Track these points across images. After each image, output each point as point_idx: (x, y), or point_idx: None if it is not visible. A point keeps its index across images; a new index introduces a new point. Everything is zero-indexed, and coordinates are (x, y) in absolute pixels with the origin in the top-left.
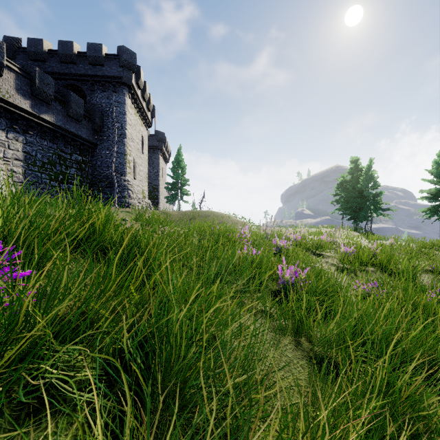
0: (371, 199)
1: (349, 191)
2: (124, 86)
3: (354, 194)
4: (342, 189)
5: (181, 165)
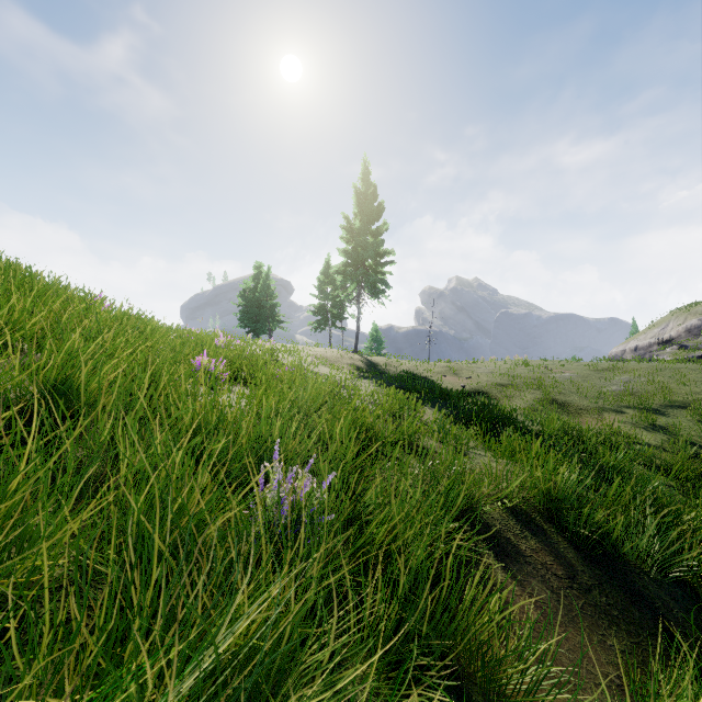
0: (270, 310)
1: (249, 300)
2: None
3: (254, 304)
4: (245, 298)
5: None
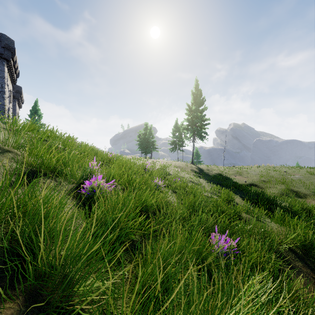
0: (151, 143)
1: (143, 139)
2: (3, 60)
3: (145, 141)
4: (141, 138)
5: (38, 113)
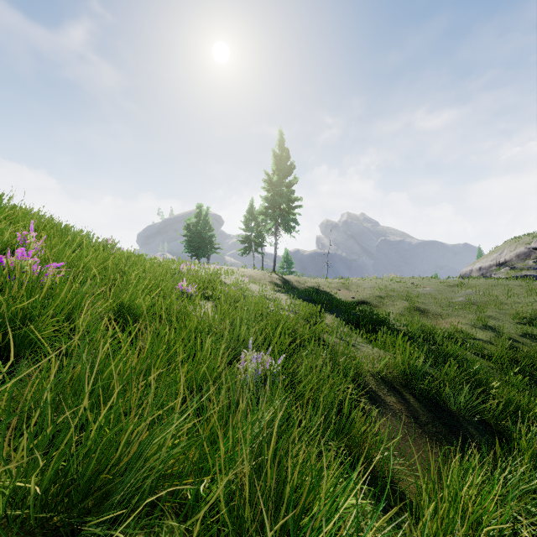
0: (208, 239)
1: (193, 232)
2: None
3: (196, 235)
4: (190, 230)
5: None
